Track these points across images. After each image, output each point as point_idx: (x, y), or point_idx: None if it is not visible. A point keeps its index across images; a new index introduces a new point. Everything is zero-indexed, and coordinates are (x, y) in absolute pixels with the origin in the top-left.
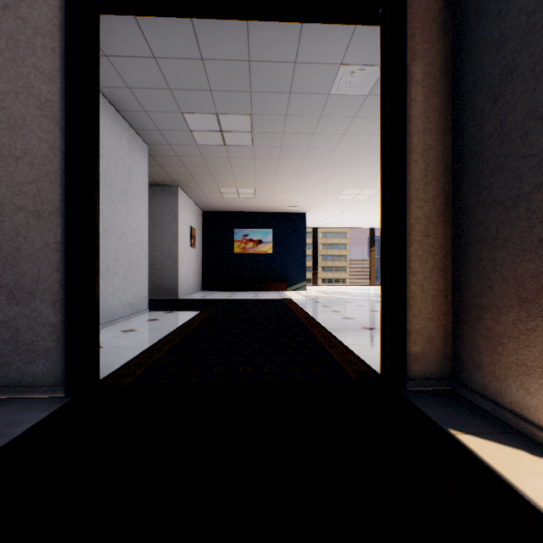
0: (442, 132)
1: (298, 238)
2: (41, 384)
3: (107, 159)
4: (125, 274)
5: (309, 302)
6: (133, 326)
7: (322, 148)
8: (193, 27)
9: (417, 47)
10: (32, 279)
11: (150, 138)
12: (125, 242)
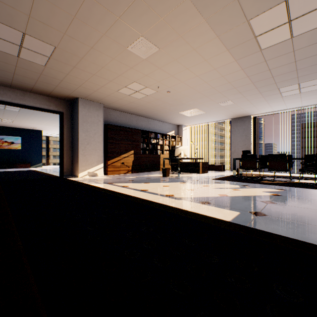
0: (70, 136)
1: (37, 142)
2: None
3: None
4: None
5: (44, 170)
6: None
7: (50, 117)
8: None
9: (66, 123)
10: None
11: None
12: None
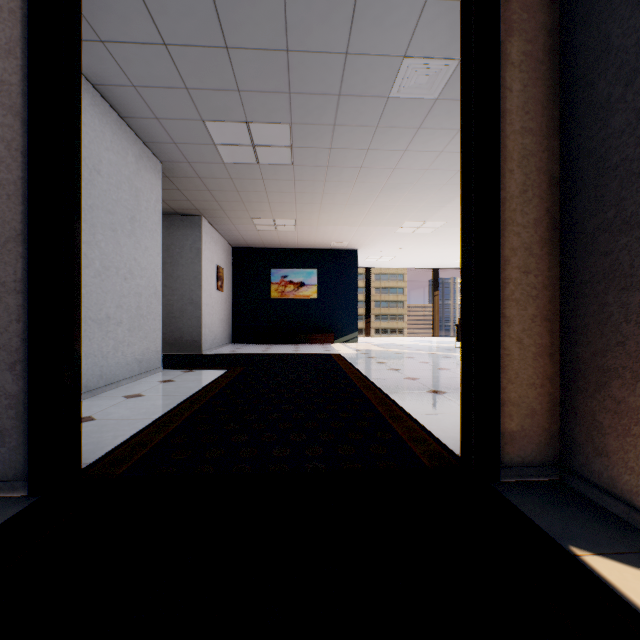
0: (547, 133)
1: (347, 280)
2: None
3: (107, 177)
4: (131, 324)
5: (361, 358)
6: (140, 389)
7: (379, 169)
8: (214, 2)
9: (514, 18)
10: None
11: (164, 154)
12: (132, 283)
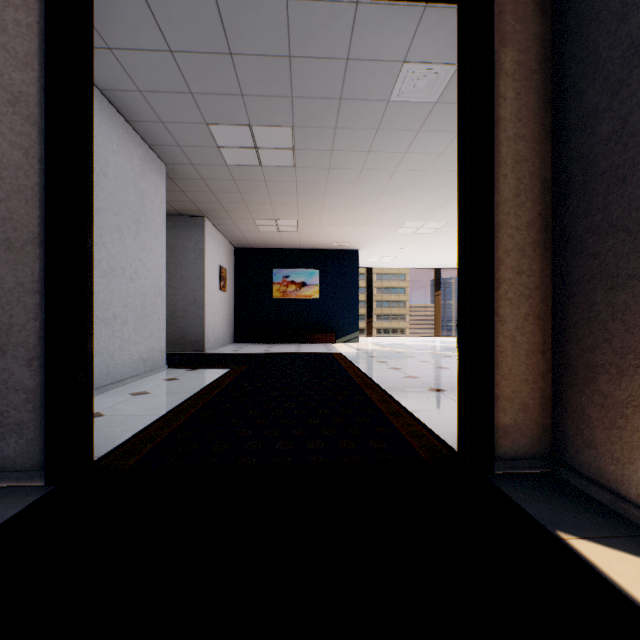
0: (539, 139)
1: (349, 280)
2: (13, 469)
3: (113, 180)
4: (136, 323)
5: (363, 357)
6: (146, 387)
7: (379, 170)
8: (219, 11)
9: (507, 29)
10: (1, 329)
11: (169, 156)
12: (138, 283)
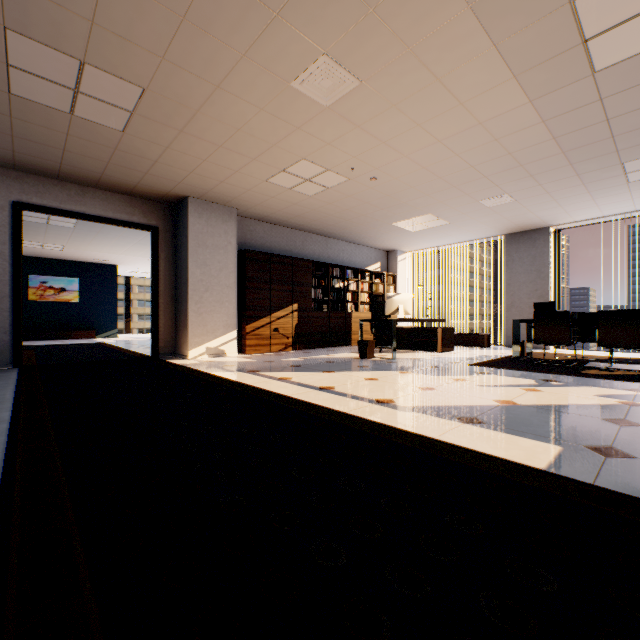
0: (172, 276)
1: (109, 289)
2: None
3: None
4: None
5: (122, 343)
6: None
7: (133, 237)
8: None
9: (163, 248)
10: None
11: None
12: None
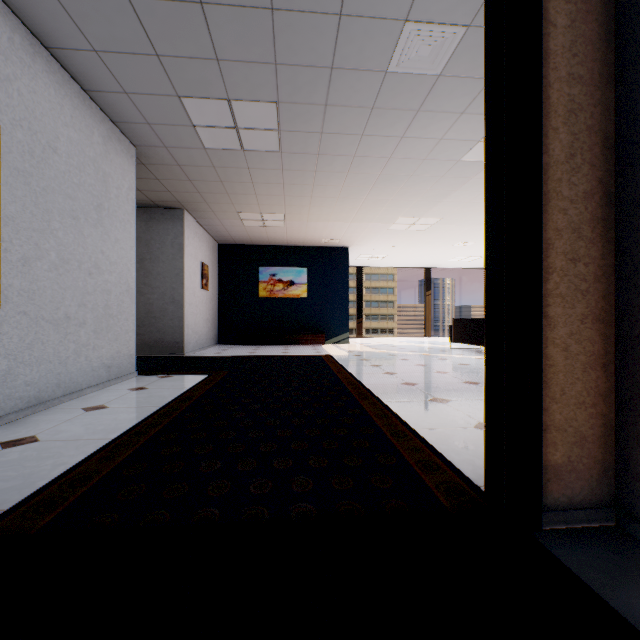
0: (599, 82)
1: (339, 279)
2: None
3: (66, 157)
4: (97, 324)
5: (354, 360)
6: (105, 399)
7: (373, 158)
8: None
9: None
10: None
11: (138, 137)
12: (99, 279)
